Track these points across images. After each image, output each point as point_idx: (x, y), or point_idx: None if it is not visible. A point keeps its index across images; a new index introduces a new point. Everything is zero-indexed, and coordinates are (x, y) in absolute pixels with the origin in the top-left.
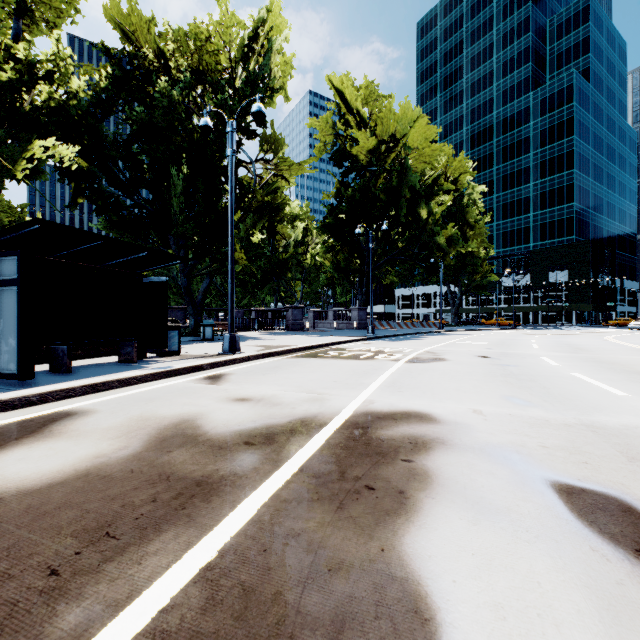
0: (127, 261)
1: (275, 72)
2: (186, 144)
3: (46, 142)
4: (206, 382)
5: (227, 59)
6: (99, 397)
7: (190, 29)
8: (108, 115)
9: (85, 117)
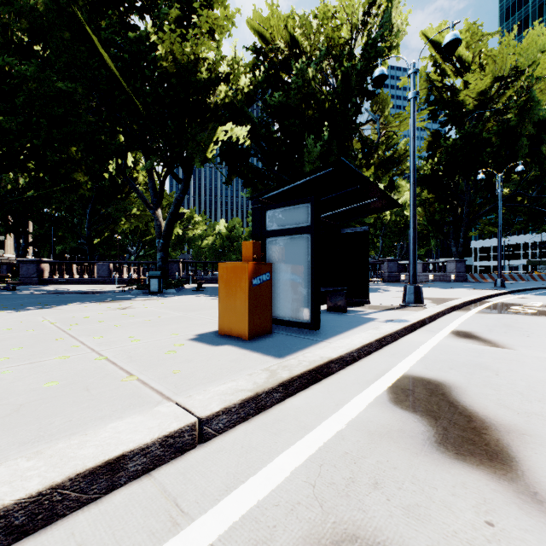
0: (344, 211)
1: (400, 27)
2: (317, 114)
3: (226, 128)
4: (479, 343)
5: (348, 31)
6: (400, 355)
7: (320, 11)
8: (250, 105)
9: (240, 108)
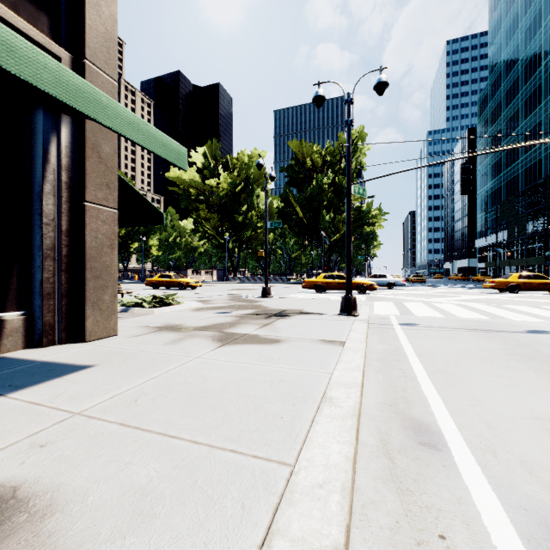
0: None
1: None
2: None
3: None
4: None
5: None
6: None
7: None
8: None
9: None
